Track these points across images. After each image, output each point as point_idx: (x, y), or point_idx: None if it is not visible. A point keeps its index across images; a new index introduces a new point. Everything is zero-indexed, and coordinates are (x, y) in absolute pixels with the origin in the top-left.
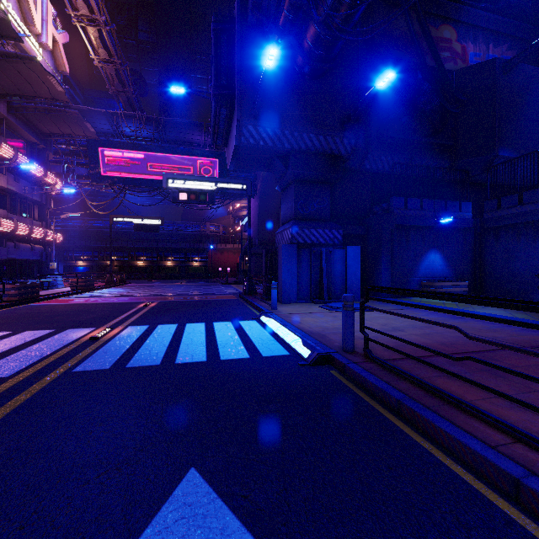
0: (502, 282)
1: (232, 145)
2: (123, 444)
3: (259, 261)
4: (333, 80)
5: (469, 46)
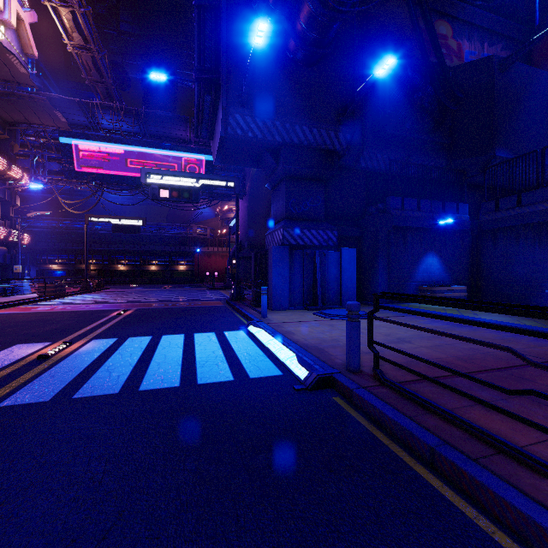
0: (500, 286)
1: (217, 136)
2: (24, 545)
3: (248, 265)
4: (328, 69)
5: (465, 44)
